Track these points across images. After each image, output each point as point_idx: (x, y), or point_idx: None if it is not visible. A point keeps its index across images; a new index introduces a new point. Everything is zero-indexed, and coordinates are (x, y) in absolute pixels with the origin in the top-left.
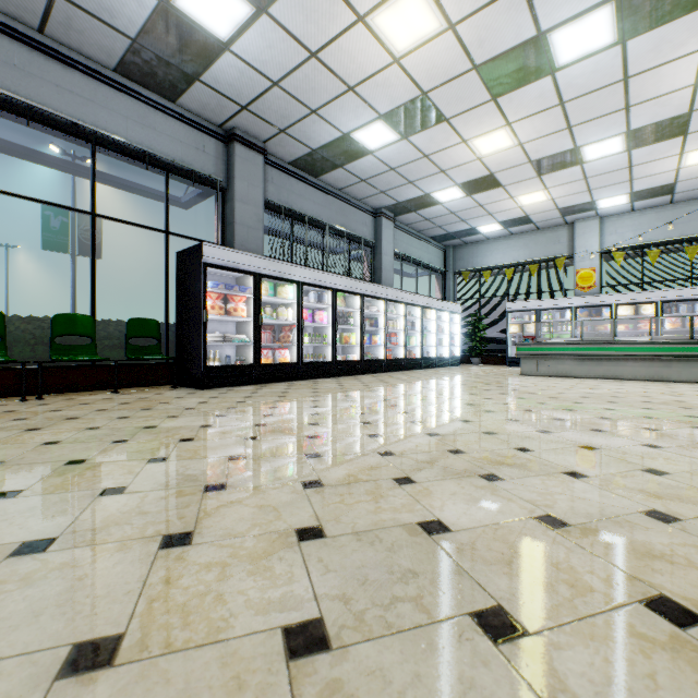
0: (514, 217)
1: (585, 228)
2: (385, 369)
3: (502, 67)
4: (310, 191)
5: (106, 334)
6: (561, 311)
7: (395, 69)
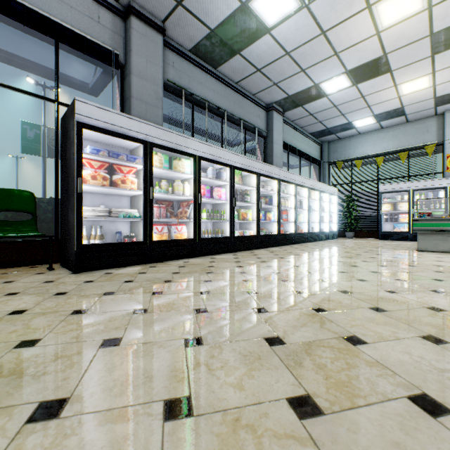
0: (389, 109)
1: None
2: (278, 243)
3: None
4: (210, 80)
5: None
6: (431, 191)
7: None
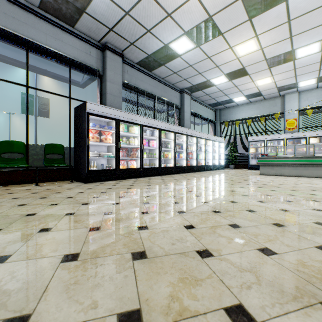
0: (252, 92)
1: (290, 98)
2: (186, 171)
3: None
4: (147, 78)
5: (35, 152)
6: (277, 141)
7: (194, 0)
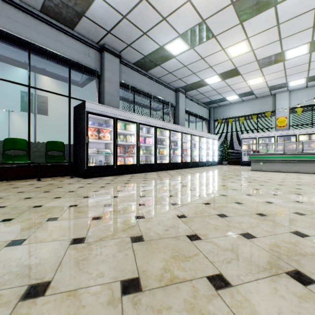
0: (245, 91)
1: (281, 96)
2: (181, 167)
3: (247, 2)
4: (143, 78)
5: (36, 149)
6: (268, 138)
7: (188, 5)
